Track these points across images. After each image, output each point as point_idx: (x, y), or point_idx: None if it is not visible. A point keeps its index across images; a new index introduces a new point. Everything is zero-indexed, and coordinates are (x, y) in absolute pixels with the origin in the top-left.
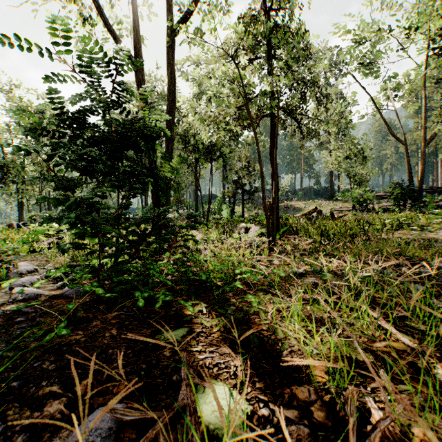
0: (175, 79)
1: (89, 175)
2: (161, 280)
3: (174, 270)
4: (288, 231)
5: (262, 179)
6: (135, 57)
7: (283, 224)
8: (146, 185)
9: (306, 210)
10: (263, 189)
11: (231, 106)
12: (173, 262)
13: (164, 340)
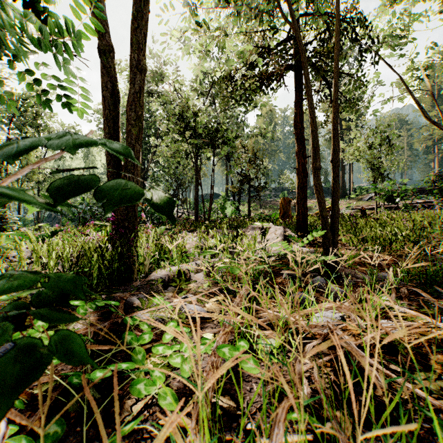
0: None
1: None
2: None
3: None
4: None
5: (314, 129)
6: None
7: None
8: None
9: (316, 209)
10: (315, 150)
11: None
12: None
13: None
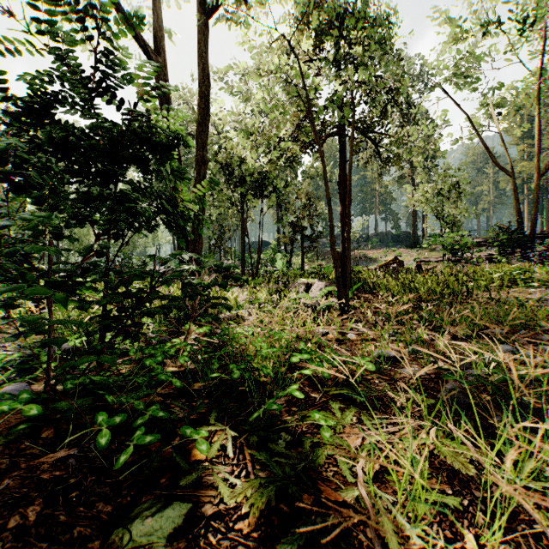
0: (208, 78)
1: (19, 193)
2: (161, 378)
3: (188, 358)
4: (362, 288)
5: (330, 216)
6: (155, 50)
7: (355, 279)
8: (152, 220)
9: (382, 261)
10: (331, 230)
11: (286, 113)
12: (194, 340)
13: (127, 547)
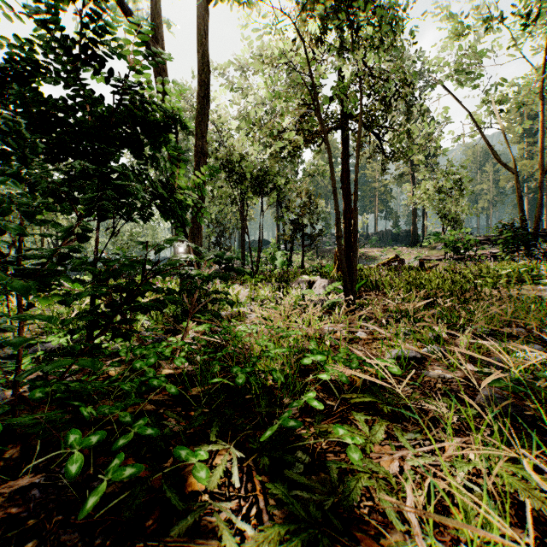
0: (208, 65)
1: None
2: (153, 384)
3: (185, 360)
4: (364, 286)
5: (336, 208)
6: (153, 38)
7: (358, 277)
8: (146, 206)
9: (382, 259)
10: (337, 224)
11: (290, 100)
12: (192, 338)
13: None
